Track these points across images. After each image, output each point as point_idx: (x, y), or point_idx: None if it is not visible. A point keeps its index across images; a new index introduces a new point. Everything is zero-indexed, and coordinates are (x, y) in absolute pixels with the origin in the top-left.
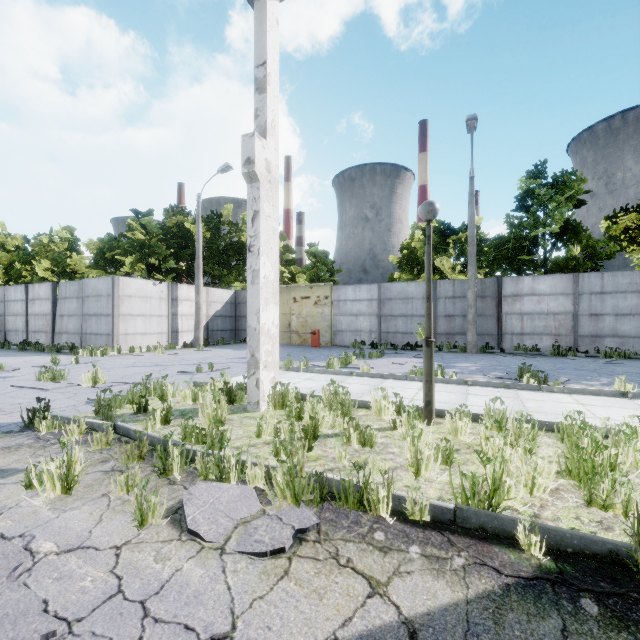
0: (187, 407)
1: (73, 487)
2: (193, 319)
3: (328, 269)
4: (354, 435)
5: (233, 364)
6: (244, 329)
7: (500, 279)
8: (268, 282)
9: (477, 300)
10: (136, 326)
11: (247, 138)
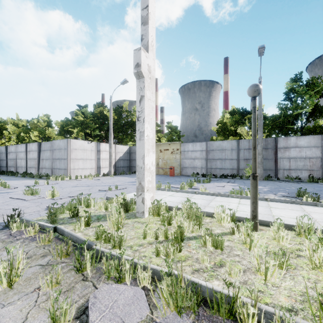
0: (101, 213)
1: (13, 284)
2: (108, 161)
3: (177, 135)
4: (209, 240)
5: (128, 185)
6: (134, 166)
7: (276, 138)
8: (149, 139)
9: (263, 150)
10: (79, 165)
11: (136, 51)
